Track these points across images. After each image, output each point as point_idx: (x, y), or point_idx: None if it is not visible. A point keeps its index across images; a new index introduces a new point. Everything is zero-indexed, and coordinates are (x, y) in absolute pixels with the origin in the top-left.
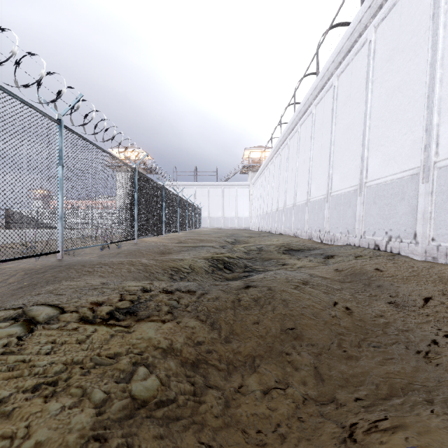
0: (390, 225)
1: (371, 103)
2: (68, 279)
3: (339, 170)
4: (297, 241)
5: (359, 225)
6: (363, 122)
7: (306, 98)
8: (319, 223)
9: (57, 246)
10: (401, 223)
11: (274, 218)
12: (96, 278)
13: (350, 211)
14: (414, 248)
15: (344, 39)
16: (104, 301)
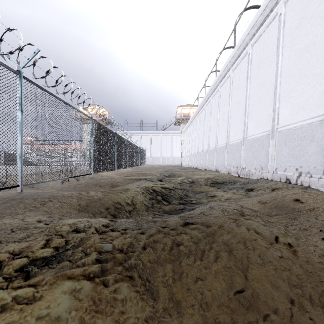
0: (300, 163)
1: (281, 64)
2: (12, 215)
3: (253, 119)
4: (219, 175)
5: (271, 163)
6: (275, 79)
7: (225, 65)
8: (236, 161)
9: (17, 181)
10: (311, 161)
11: (199, 158)
12: (37, 215)
13: (263, 152)
14: None
15: (257, 15)
16: (23, 251)
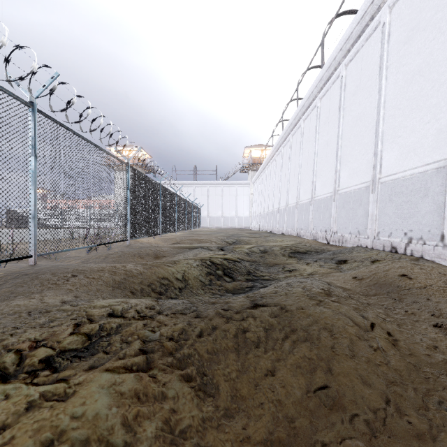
0: (410, 225)
1: (385, 91)
2: (26, 294)
3: (347, 166)
4: (302, 241)
5: (372, 225)
6: (376, 112)
7: (310, 91)
8: (325, 223)
9: (29, 249)
10: (424, 223)
11: (275, 218)
12: (60, 294)
13: (361, 210)
14: (442, 251)
15: (353, 24)
16: (46, 339)
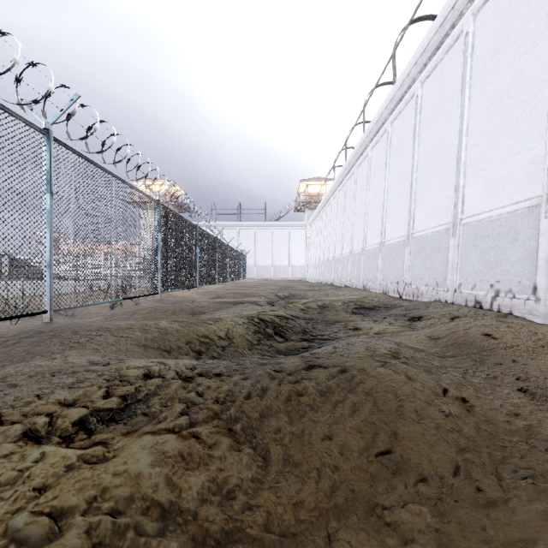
0: (497, 276)
1: (468, 114)
2: (45, 355)
3: (423, 204)
4: (369, 295)
5: (452, 276)
6: (458, 139)
7: (379, 113)
8: (397, 273)
9: (44, 304)
10: (513, 273)
11: (337, 267)
12: (85, 354)
13: (439, 257)
14: (534, 306)
15: (430, 33)
16: (77, 400)
